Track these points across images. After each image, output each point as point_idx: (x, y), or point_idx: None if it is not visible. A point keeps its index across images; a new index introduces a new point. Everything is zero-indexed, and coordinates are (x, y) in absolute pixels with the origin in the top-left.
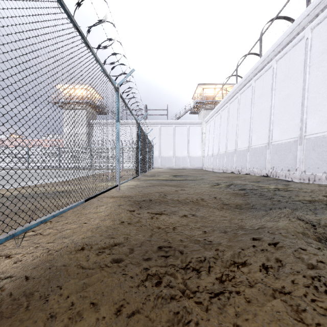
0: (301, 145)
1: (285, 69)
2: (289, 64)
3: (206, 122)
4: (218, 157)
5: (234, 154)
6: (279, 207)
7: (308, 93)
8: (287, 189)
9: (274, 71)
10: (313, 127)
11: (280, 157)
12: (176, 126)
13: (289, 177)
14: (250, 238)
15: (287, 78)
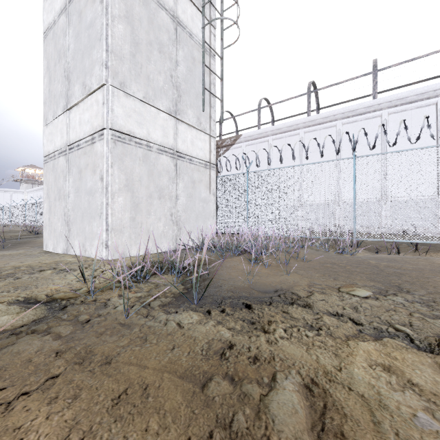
0: None
1: None
2: None
3: (28, 192)
4: None
5: None
6: None
7: None
8: None
9: None
10: None
11: None
12: None
13: None
14: None
15: None
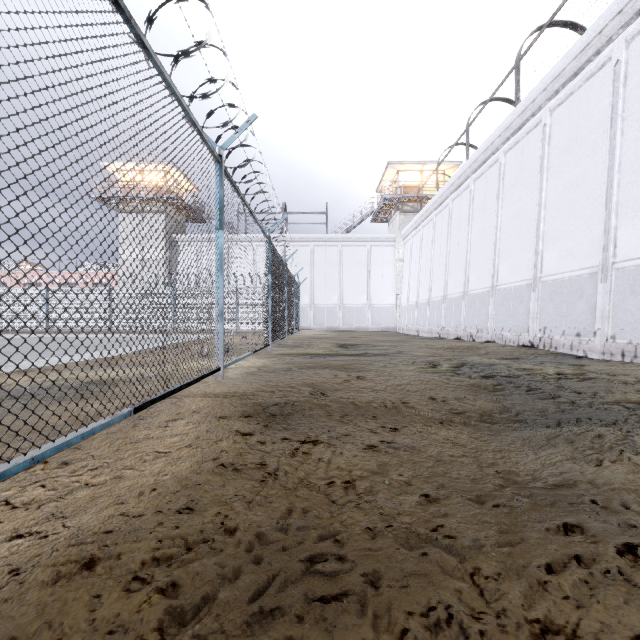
0: (605, 283)
1: (569, 126)
2: (578, 116)
3: (405, 238)
4: (429, 307)
5: (461, 301)
6: (576, 417)
7: (620, 175)
8: (585, 375)
9: (545, 132)
10: (633, 245)
11: (559, 307)
12: (345, 247)
13: (580, 348)
14: (556, 525)
15: (574, 145)
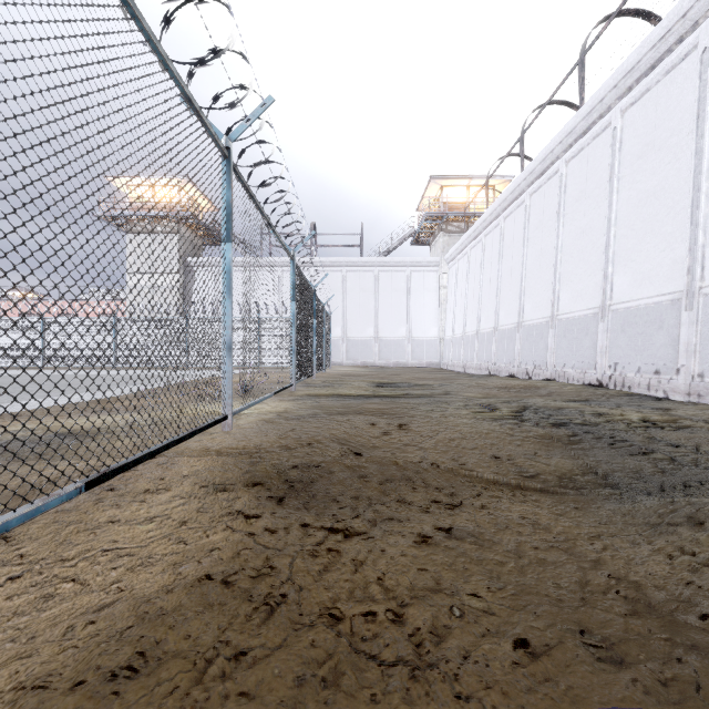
0: (690, 312)
1: (645, 128)
2: (656, 116)
3: (449, 262)
4: (477, 340)
5: (515, 333)
6: (682, 481)
7: (708, 183)
8: (678, 423)
9: (615, 136)
10: None
11: (633, 339)
12: (381, 272)
13: (660, 388)
14: None
15: (651, 150)
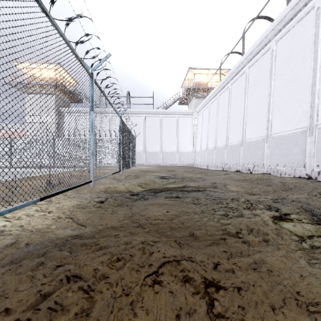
0: None
1: None
2: None
3: (198, 112)
4: (215, 151)
5: (240, 146)
6: None
7: None
8: None
9: (318, 14)
10: None
11: None
12: (163, 117)
13: None
14: None
15: None
